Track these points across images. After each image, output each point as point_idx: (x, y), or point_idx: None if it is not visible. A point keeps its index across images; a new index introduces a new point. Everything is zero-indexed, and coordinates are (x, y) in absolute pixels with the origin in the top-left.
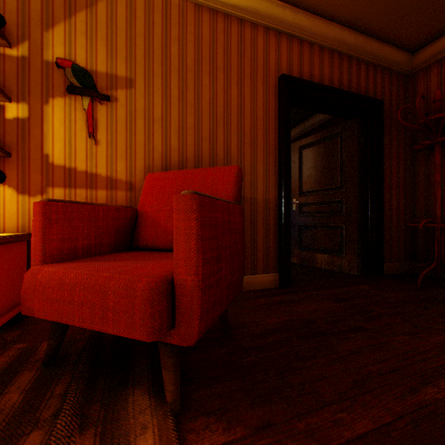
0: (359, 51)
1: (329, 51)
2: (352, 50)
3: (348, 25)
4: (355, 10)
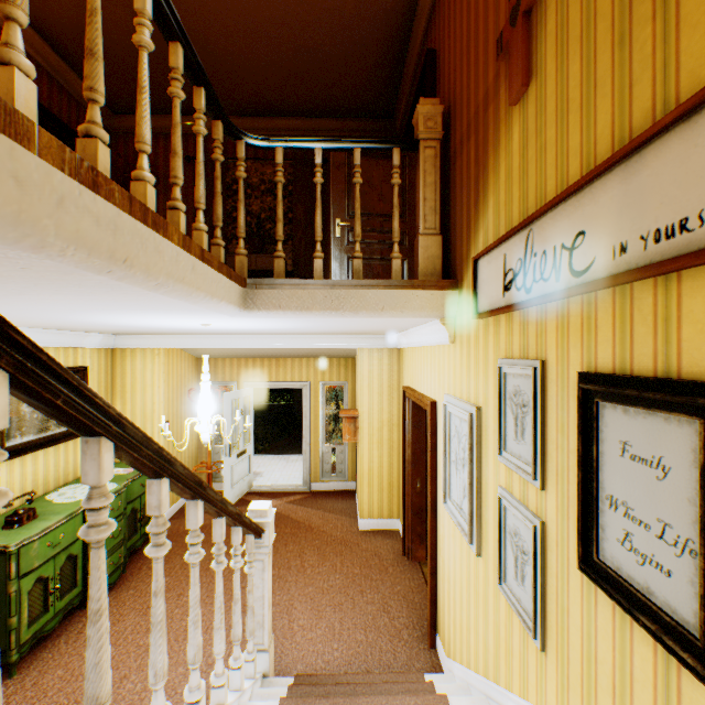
0: (64, 77)
1: (28, 53)
2: (56, 71)
3: (51, 43)
4: (60, 38)
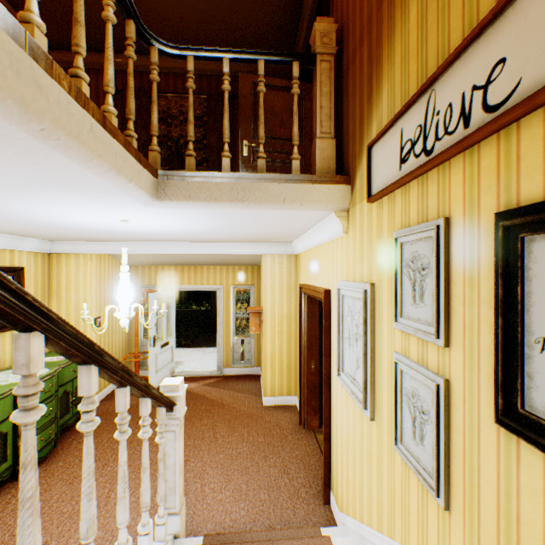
0: None
1: None
2: None
3: None
4: None
